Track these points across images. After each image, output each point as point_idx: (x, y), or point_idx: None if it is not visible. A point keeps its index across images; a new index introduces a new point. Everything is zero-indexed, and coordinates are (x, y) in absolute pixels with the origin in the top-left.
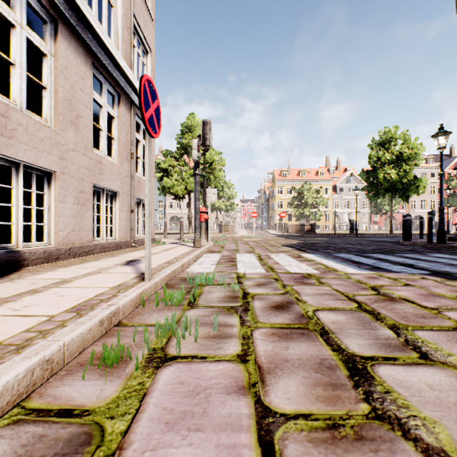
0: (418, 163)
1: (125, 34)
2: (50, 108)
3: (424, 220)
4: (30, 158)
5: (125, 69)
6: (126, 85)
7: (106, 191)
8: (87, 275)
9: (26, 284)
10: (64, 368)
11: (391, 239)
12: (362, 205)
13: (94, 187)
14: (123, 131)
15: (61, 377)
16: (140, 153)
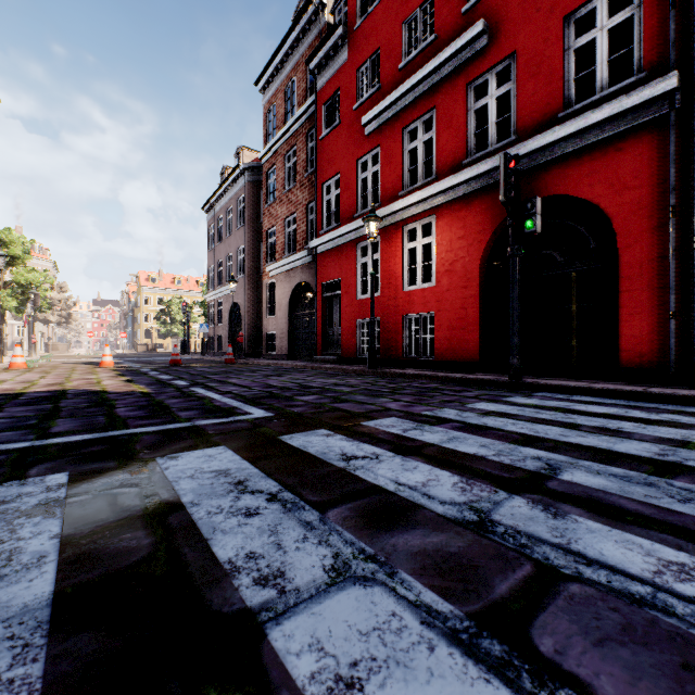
0: None
1: None
2: None
3: None
4: None
5: None
6: None
7: None
8: None
9: None
10: None
11: None
12: None
13: None
14: None
15: None
16: None
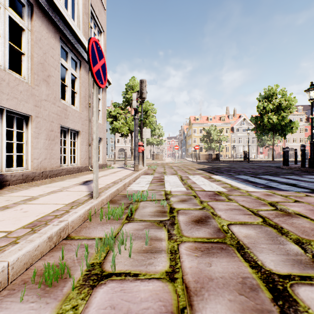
0: (292, 111)
1: (84, 18)
2: (27, 69)
3: None
4: (11, 105)
5: (84, 43)
6: (85, 54)
7: (71, 130)
8: (51, 193)
9: (2, 201)
10: (8, 287)
11: (274, 164)
12: (251, 140)
13: (61, 127)
14: (83, 87)
15: (2, 298)
16: None
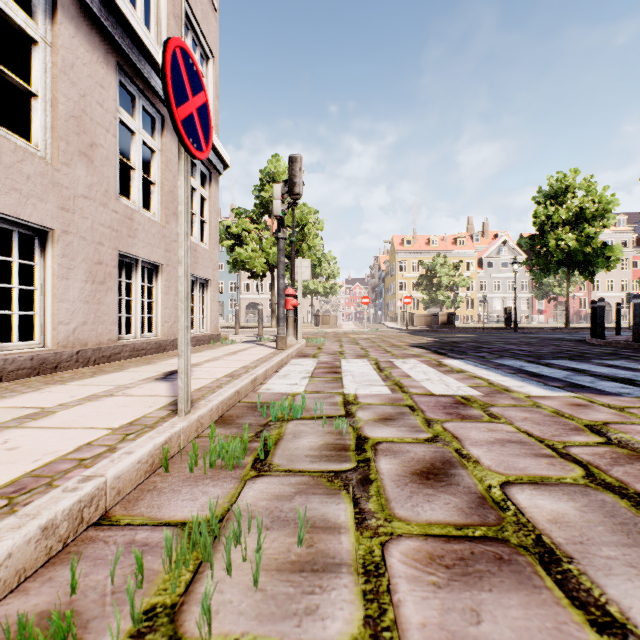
0: (608, 223)
1: (172, 26)
2: (44, 127)
3: (611, 308)
4: (6, 205)
5: None
6: None
7: (142, 263)
8: (87, 400)
9: None
10: None
11: (570, 336)
12: (520, 286)
13: (122, 256)
14: (168, 172)
15: None
16: (196, 208)
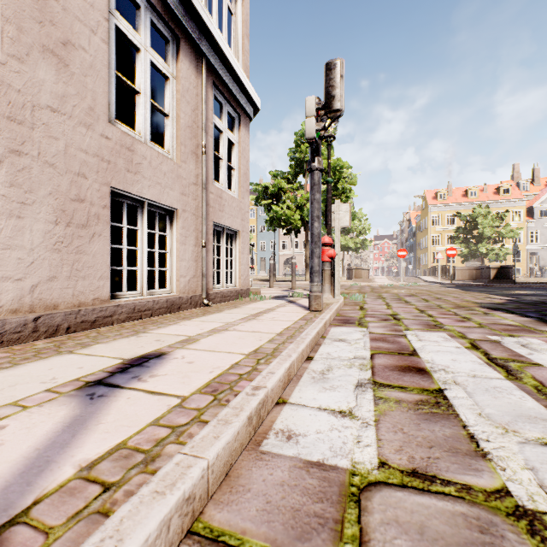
0: None
1: None
2: None
3: None
4: None
5: None
6: (189, 21)
7: (151, 207)
8: None
9: None
10: None
11: None
12: None
13: (121, 196)
14: (185, 103)
15: None
16: (222, 152)
